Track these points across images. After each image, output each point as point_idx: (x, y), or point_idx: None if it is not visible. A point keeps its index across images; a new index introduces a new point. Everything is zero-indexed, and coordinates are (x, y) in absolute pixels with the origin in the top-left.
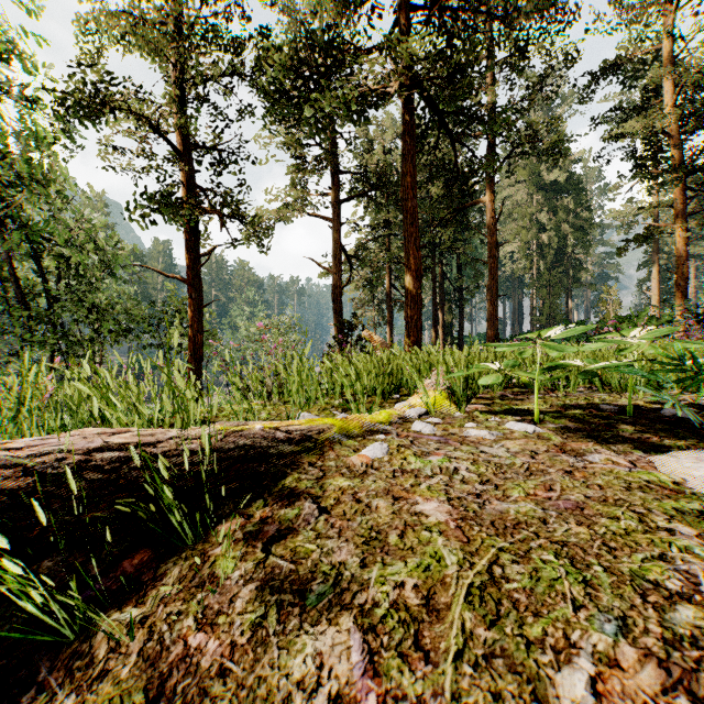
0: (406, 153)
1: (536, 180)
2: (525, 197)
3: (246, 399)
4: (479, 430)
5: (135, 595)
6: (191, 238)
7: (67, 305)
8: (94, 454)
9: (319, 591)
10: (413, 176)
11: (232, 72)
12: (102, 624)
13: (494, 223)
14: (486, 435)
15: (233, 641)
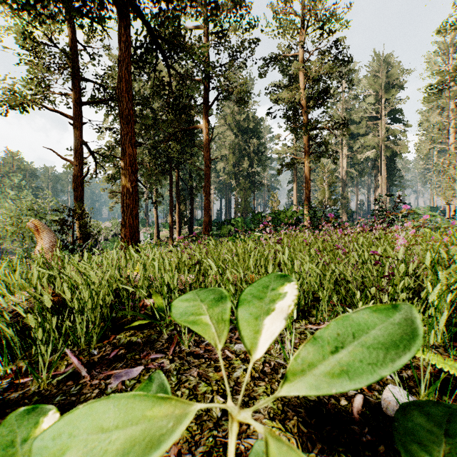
0: (122, 60)
1: (237, 125)
2: (231, 134)
3: None
4: None
5: None
6: None
7: None
8: None
9: None
10: (128, 82)
11: None
12: None
13: (208, 143)
14: None
15: None
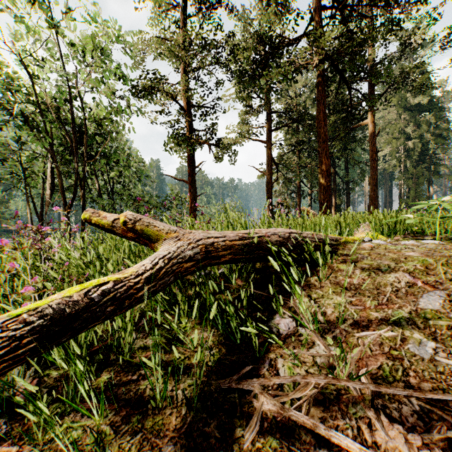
0: (320, 99)
1: (403, 104)
2: (394, 116)
3: (304, 227)
4: (410, 241)
5: (313, 275)
6: (191, 158)
7: (124, 197)
8: (288, 235)
9: (384, 269)
10: (324, 113)
11: (215, 62)
12: (321, 273)
13: (375, 137)
14: (415, 243)
15: (362, 278)
